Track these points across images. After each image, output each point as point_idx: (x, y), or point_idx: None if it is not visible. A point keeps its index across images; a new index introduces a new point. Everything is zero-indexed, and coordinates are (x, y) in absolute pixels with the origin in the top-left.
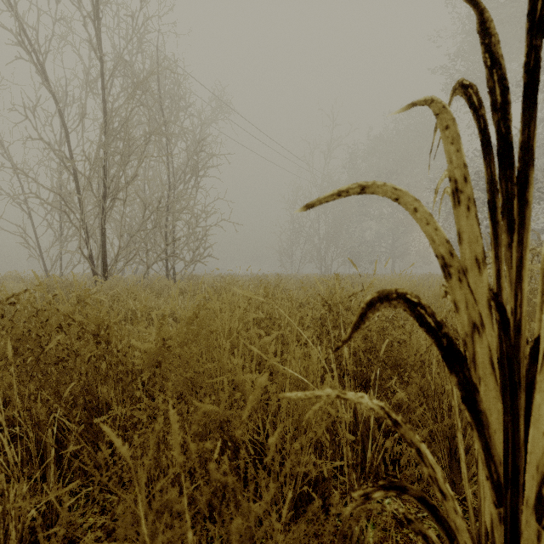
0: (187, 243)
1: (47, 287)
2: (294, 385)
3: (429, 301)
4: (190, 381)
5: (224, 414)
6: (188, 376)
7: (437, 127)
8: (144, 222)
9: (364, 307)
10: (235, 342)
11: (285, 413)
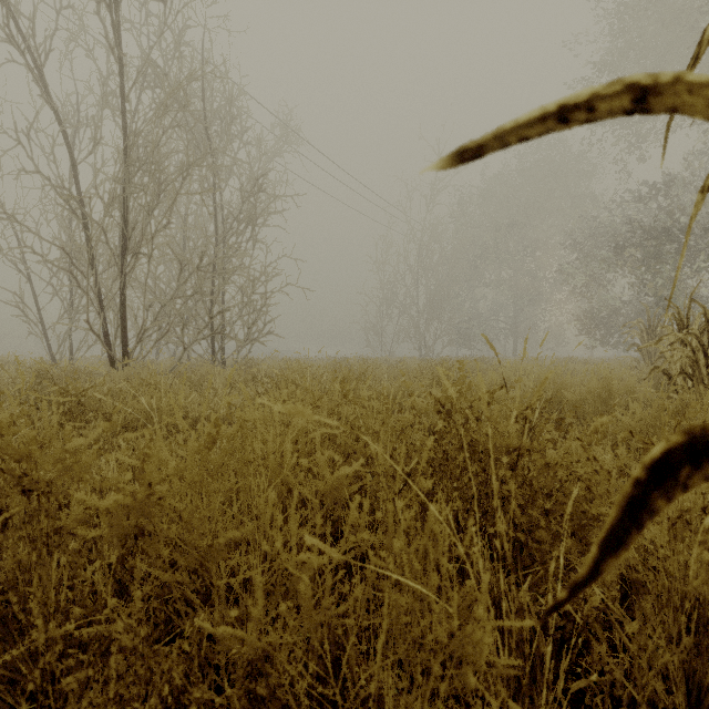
0: (240, 316)
1: (39, 377)
2: (397, 588)
3: (582, 397)
4: (200, 562)
5: (257, 644)
6: (203, 545)
7: (700, 53)
8: (180, 286)
9: (641, 478)
10: (290, 480)
11: (379, 663)
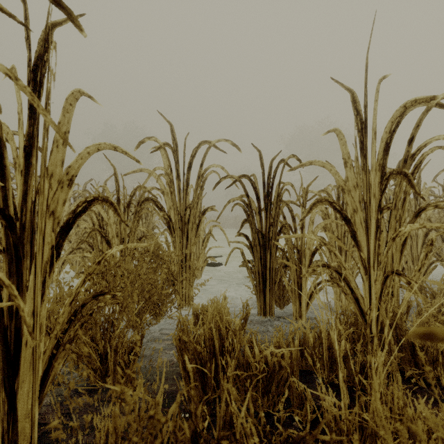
0: None
1: None
2: None
3: None
4: None
5: None
6: None
7: None
8: None
9: None
10: None
11: None
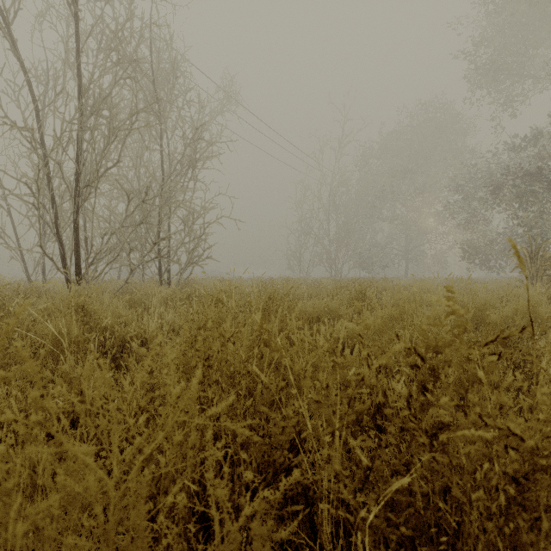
0: (183, 243)
1: None
2: None
3: (506, 318)
4: None
5: None
6: None
7: None
8: (128, 216)
9: None
10: None
11: None
